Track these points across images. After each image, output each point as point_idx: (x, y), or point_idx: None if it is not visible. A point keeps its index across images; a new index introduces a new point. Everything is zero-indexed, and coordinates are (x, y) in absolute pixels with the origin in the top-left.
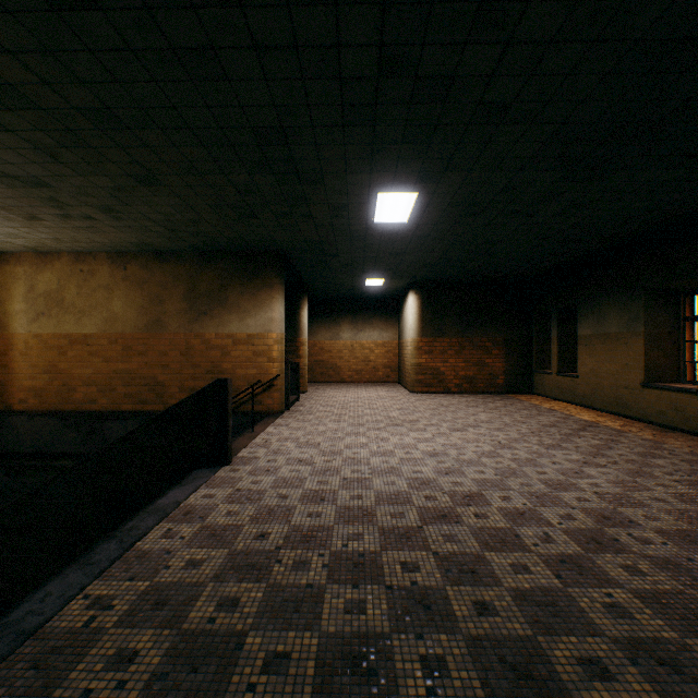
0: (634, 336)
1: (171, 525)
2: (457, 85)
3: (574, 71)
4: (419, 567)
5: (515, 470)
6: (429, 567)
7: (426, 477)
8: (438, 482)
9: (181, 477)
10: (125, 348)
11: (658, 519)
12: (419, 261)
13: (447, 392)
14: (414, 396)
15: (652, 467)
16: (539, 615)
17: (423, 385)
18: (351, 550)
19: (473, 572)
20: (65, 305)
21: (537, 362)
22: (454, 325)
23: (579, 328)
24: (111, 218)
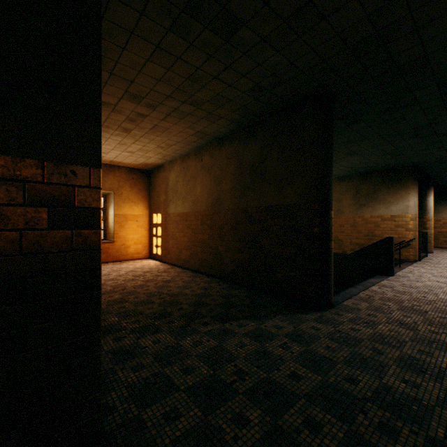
0: None
1: (378, 286)
2: None
3: None
4: None
5: None
6: None
7: None
8: None
9: (367, 278)
10: None
11: None
12: None
13: None
14: None
15: None
16: None
17: None
18: None
19: None
20: None
21: None
22: None
23: None
24: None
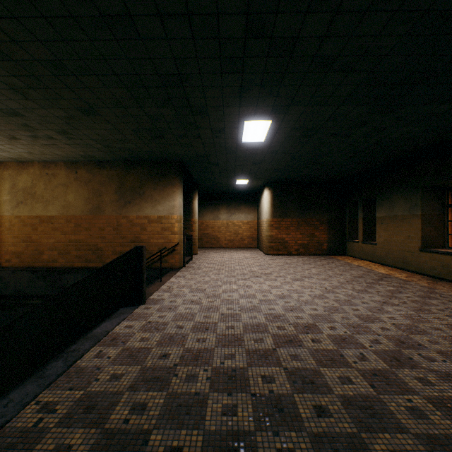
0: (414, 217)
1: (102, 348)
2: (300, 43)
3: (381, 33)
4: (274, 379)
5: (337, 308)
6: (281, 379)
7: (278, 312)
8: (286, 316)
9: (111, 312)
10: (76, 225)
11: (438, 343)
12: (271, 167)
13: (290, 254)
14: (268, 257)
15: (430, 305)
16: (361, 416)
17: (274, 250)
18: (227, 366)
19: (313, 383)
20: (37, 197)
21: (348, 234)
22: (294, 210)
23: (377, 212)
24: (66, 138)
